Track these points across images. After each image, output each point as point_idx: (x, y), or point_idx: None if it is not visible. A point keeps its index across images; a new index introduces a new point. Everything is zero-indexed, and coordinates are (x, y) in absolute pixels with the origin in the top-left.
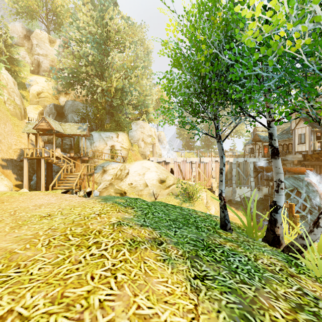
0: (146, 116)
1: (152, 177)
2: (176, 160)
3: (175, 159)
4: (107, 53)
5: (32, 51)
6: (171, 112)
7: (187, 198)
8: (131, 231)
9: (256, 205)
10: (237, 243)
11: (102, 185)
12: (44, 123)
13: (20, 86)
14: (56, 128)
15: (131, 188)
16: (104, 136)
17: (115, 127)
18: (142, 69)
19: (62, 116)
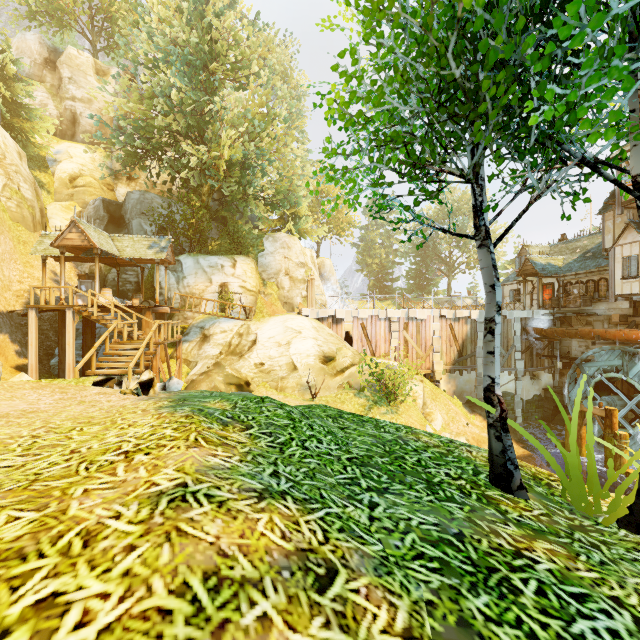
0: (295, 225)
1: (306, 350)
2: (358, 314)
3: (356, 313)
4: (211, 87)
5: (62, 91)
6: (347, 219)
7: (383, 396)
8: (217, 529)
9: (528, 410)
10: (560, 539)
11: (200, 367)
12: (75, 234)
13: (36, 164)
14: (102, 244)
15: (261, 373)
16: (205, 264)
17: (229, 245)
18: (284, 122)
19: (120, 224)
